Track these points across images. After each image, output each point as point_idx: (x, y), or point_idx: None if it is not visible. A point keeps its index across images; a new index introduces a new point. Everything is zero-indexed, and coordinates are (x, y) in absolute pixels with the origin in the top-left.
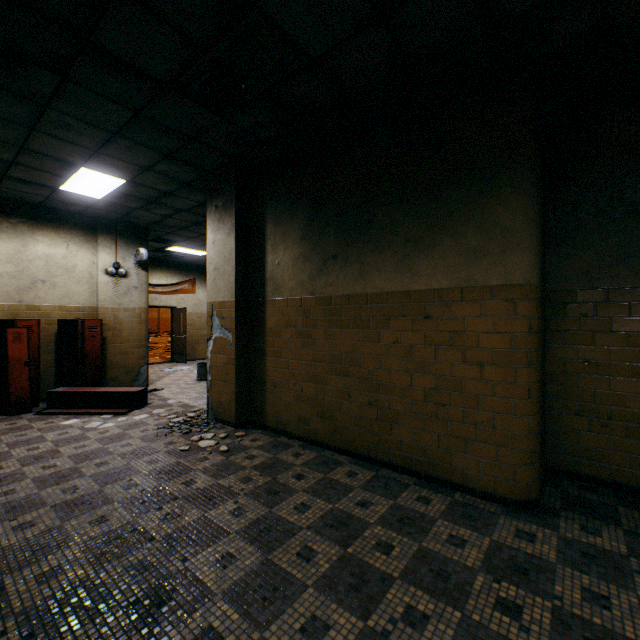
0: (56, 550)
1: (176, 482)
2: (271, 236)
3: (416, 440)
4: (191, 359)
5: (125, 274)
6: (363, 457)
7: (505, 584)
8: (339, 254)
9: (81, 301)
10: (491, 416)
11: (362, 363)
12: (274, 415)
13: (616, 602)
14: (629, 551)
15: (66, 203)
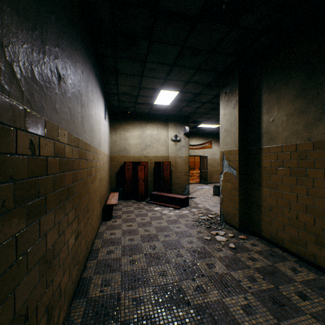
0: (142, 284)
1: (202, 262)
2: (266, 102)
3: None
4: (209, 182)
5: (179, 140)
6: None
7: None
8: None
9: (162, 153)
10: None
11: None
12: (268, 230)
13: None
14: None
15: (156, 110)
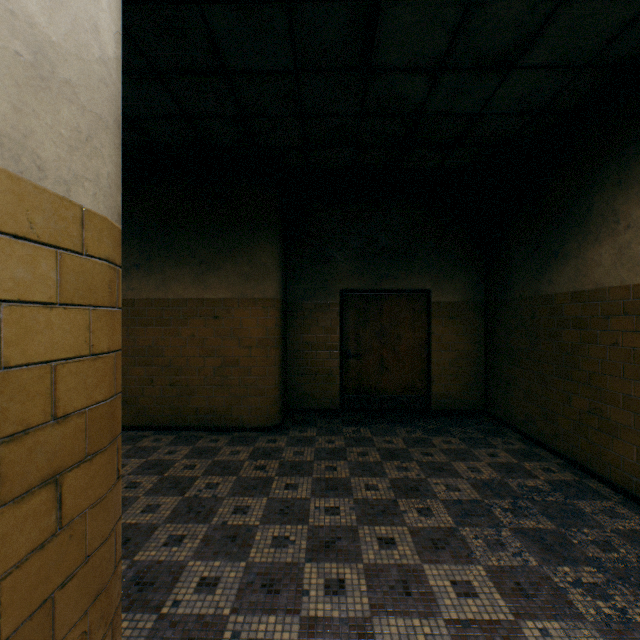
0: None
1: None
2: None
3: (209, 405)
4: None
5: None
6: (166, 428)
7: (260, 460)
8: (143, 264)
9: None
10: (256, 379)
11: (165, 354)
12: None
13: (307, 452)
14: (317, 434)
15: None
